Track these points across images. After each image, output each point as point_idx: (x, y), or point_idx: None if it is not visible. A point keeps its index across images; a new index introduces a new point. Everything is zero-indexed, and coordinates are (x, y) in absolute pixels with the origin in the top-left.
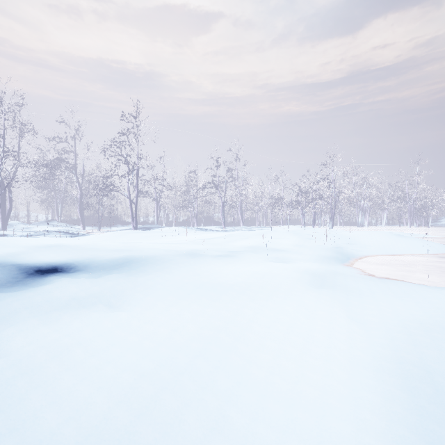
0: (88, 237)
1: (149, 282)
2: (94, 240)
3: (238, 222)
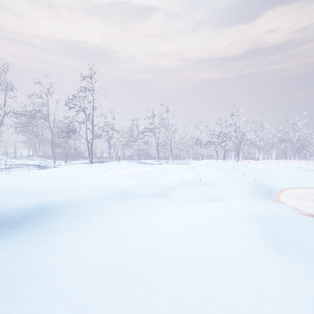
0: (49, 170)
1: (45, 259)
2: (32, 179)
3: (168, 157)
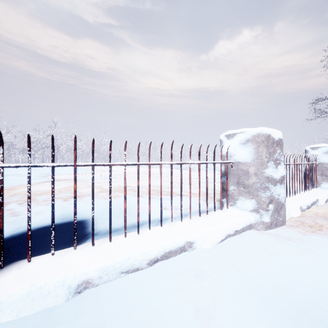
0: None
1: None
2: None
3: None
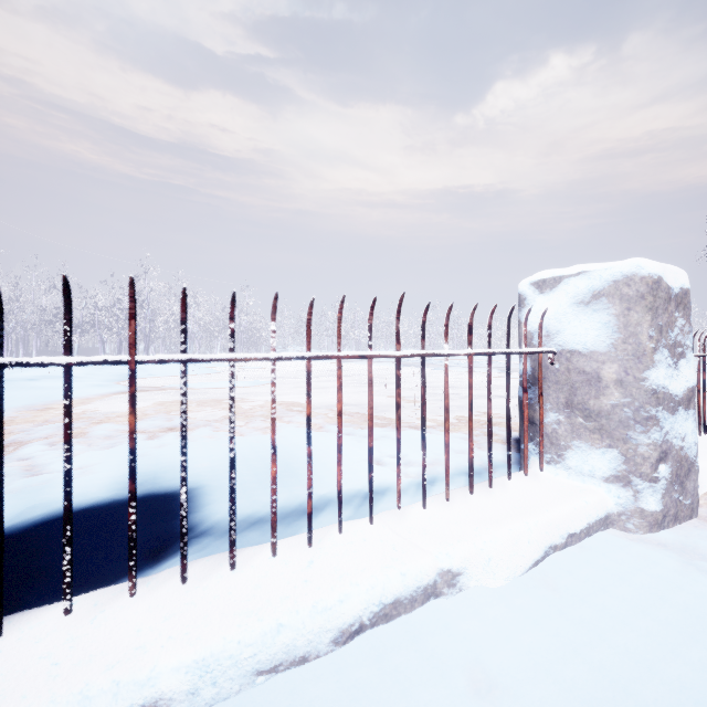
0: None
1: None
2: None
3: None
